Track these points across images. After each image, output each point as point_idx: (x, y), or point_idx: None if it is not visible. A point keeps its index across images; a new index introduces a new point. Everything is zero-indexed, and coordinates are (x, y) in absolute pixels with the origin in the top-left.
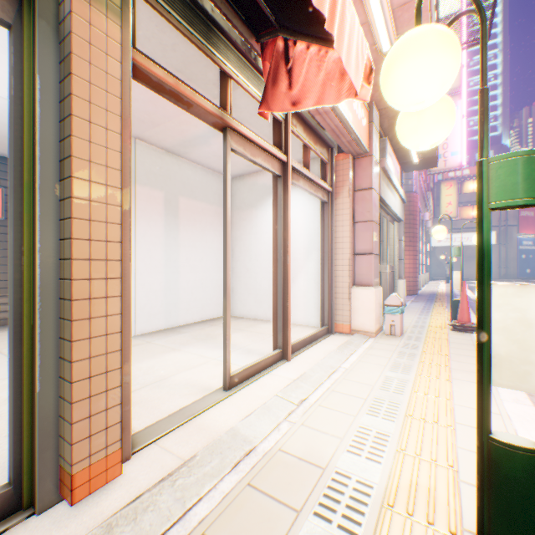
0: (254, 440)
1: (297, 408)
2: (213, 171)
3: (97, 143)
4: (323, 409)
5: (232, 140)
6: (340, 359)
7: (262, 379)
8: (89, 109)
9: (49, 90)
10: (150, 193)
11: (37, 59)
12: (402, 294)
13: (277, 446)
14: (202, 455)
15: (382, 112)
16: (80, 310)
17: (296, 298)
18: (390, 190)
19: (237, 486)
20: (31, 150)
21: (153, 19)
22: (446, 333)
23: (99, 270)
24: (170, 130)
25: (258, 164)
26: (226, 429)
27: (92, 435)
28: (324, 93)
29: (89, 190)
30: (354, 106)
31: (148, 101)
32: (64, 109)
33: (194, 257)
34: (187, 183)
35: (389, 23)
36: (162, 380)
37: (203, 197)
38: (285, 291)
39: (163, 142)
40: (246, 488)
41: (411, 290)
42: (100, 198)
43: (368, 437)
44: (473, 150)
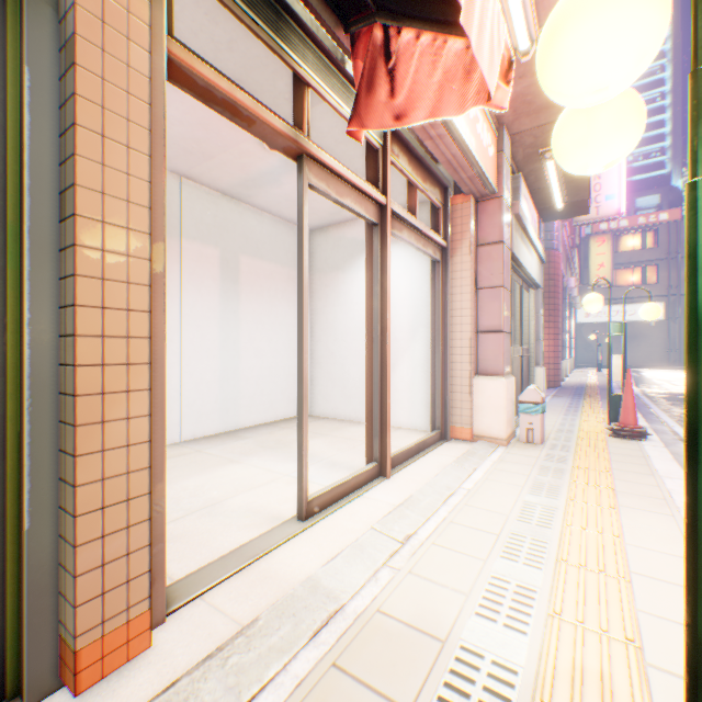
0: (341, 596)
1: (401, 547)
2: (286, 222)
3: (114, 167)
4: (439, 549)
5: (311, 173)
6: (460, 477)
7: (353, 505)
8: (101, 116)
9: (44, 90)
10: (200, 250)
11: (25, 44)
12: (540, 387)
13: (375, 605)
14: (267, 618)
15: (515, 138)
16: (88, 410)
17: (397, 391)
18: (525, 245)
19: (317, 667)
20: (17, 177)
21: (201, 4)
22: (604, 440)
23: (117, 352)
24: (228, 165)
25: (347, 207)
26: (301, 578)
27: (106, 591)
28: (442, 100)
29: (101, 235)
30: (478, 129)
31: (197, 124)
32: (66, 116)
33: (260, 336)
34: (251, 237)
35: (528, 10)
36: (215, 505)
37: (272, 256)
38: (383, 382)
39: (218, 181)
40: (330, 671)
41: (551, 381)
42: (119, 247)
43: (505, 593)
44: (632, 195)
